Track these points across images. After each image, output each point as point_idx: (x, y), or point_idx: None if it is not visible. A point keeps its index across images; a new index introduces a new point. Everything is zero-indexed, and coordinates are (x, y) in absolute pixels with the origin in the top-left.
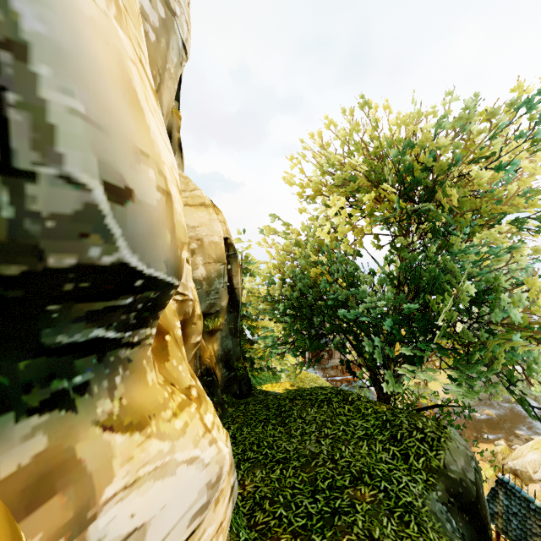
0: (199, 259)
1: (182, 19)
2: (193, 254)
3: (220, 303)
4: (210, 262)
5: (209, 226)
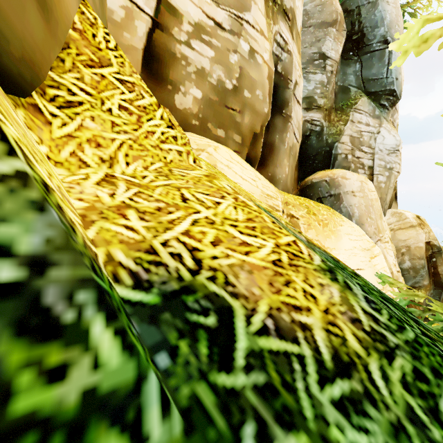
0: (407, 258)
1: (396, 166)
2: (404, 255)
3: (424, 283)
4: (416, 259)
5: (415, 238)
